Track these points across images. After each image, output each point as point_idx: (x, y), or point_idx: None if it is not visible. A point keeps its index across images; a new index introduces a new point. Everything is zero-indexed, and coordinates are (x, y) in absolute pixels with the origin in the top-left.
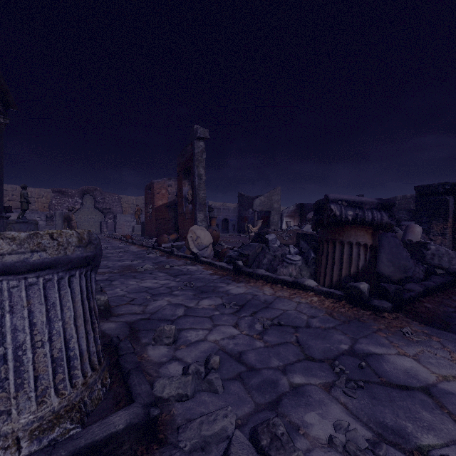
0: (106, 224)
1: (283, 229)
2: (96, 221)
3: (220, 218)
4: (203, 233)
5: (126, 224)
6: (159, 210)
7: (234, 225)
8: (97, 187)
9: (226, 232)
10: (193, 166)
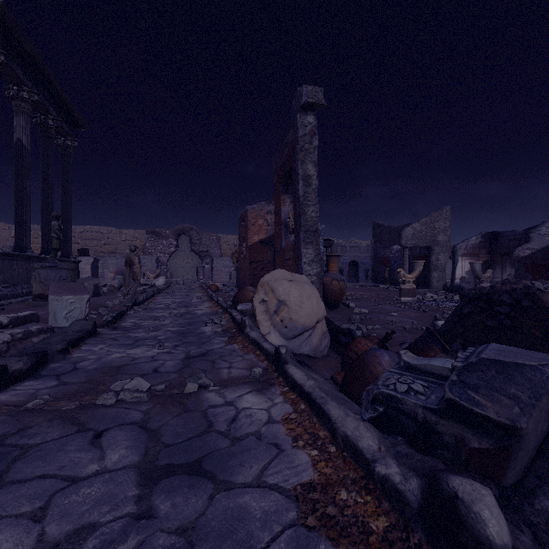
0: (203, 269)
1: None
2: (193, 266)
3: (345, 260)
4: (296, 291)
5: (224, 269)
6: (255, 249)
7: (367, 270)
8: (193, 226)
9: (355, 281)
10: (295, 162)
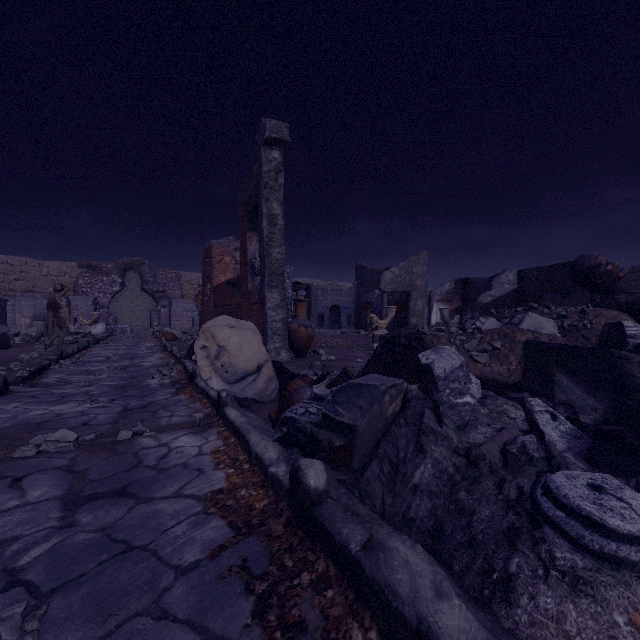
0: (158, 314)
1: (466, 326)
2: (144, 310)
3: (327, 304)
4: (236, 337)
5: (186, 314)
6: (221, 291)
7: (350, 316)
8: (145, 260)
9: (337, 327)
10: (259, 199)
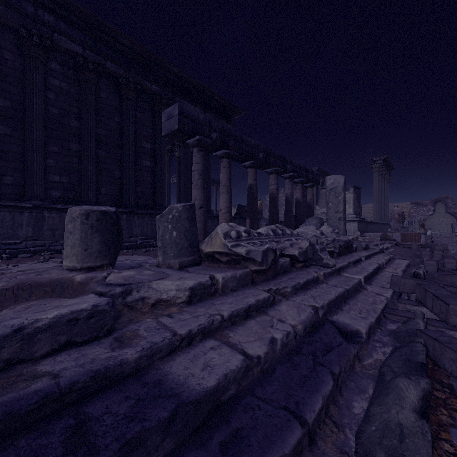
0: None
1: None
2: (447, 223)
3: None
4: None
5: None
6: None
7: None
8: (448, 196)
9: None
10: None
